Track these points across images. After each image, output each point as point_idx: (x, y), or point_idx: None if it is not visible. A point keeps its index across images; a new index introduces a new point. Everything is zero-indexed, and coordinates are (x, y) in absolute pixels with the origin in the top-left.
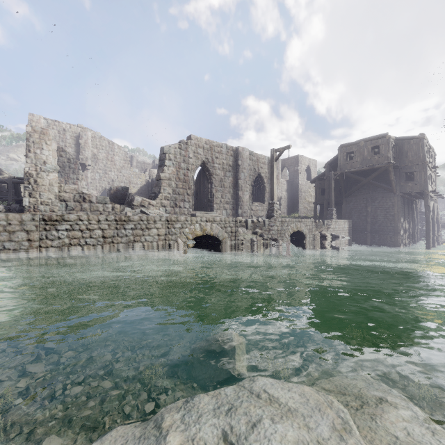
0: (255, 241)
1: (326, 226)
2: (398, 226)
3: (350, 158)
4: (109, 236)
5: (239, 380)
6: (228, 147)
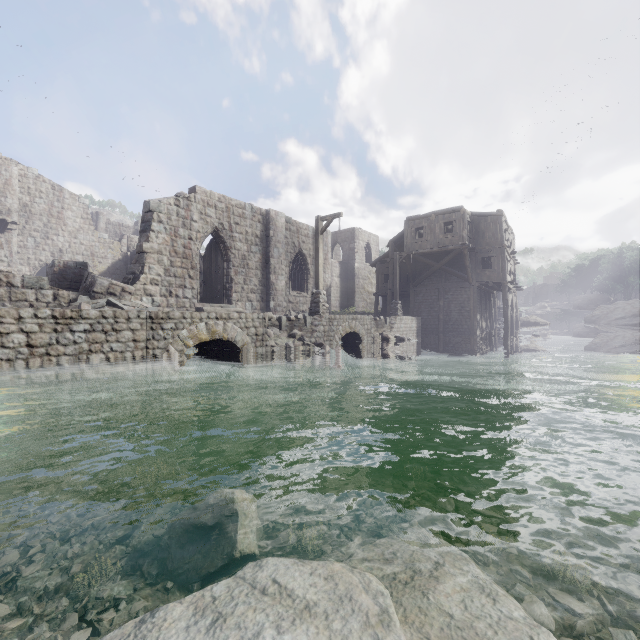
0: (292, 348)
1: (389, 325)
2: (474, 325)
3: (420, 235)
4: (41, 343)
5: (238, 569)
6: (254, 208)
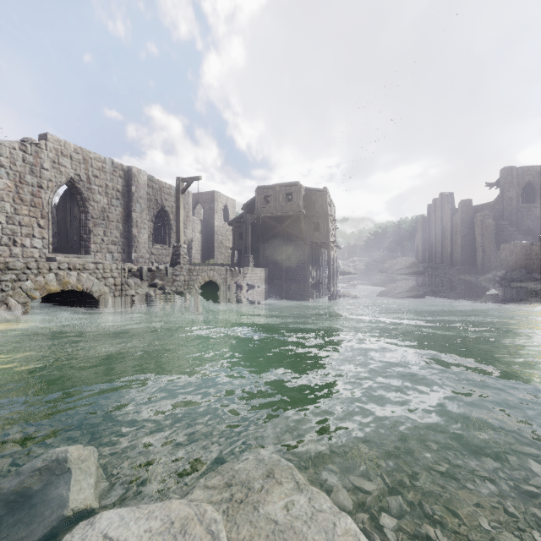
0: (153, 296)
1: (242, 275)
2: (307, 274)
3: (268, 202)
4: None
5: (65, 534)
6: (115, 164)
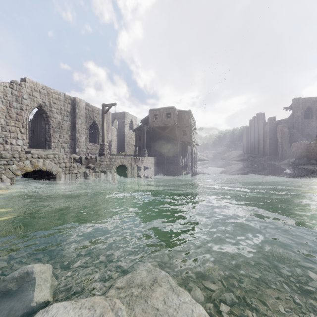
0: (88, 173)
1: (141, 161)
2: (179, 160)
3: (156, 118)
4: None
5: None
6: (66, 95)
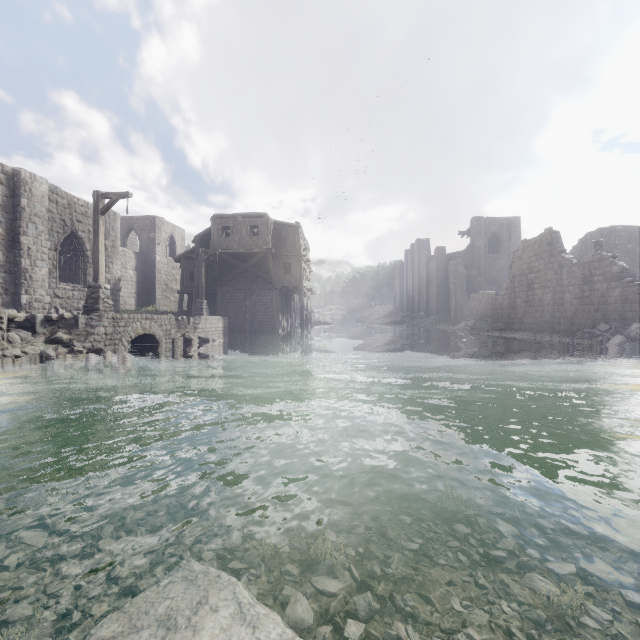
0: (53, 356)
1: (193, 325)
2: (277, 324)
3: (228, 235)
4: None
5: None
6: None
